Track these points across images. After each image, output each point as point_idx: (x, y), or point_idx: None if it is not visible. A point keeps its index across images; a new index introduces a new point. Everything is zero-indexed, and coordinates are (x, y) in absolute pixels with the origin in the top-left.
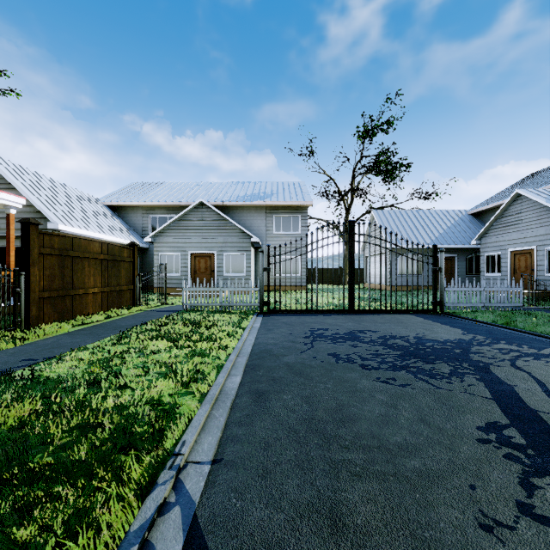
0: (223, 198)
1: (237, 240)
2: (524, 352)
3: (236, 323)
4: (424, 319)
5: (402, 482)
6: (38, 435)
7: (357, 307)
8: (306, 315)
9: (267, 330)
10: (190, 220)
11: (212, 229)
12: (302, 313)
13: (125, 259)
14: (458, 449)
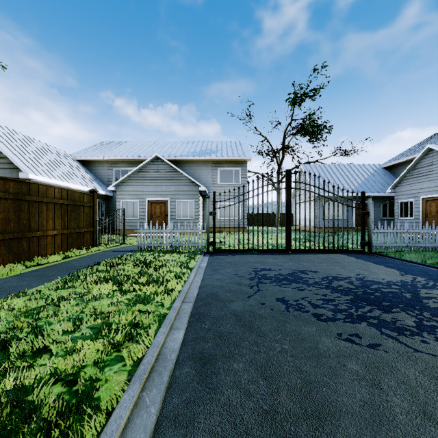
0: (175, 153)
1: (187, 188)
2: None
3: (184, 263)
4: (357, 258)
5: None
6: None
7: (293, 247)
8: (248, 255)
9: (213, 270)
10: (147, 172)
11: (166, 180)
12: (244, 252)
13: (85, 204)
14: None
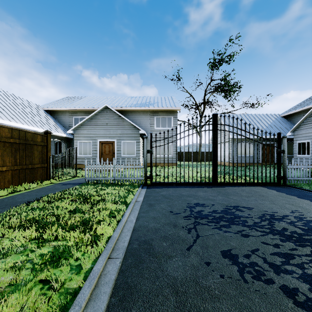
0: (121, 105)
1: (130, 132)
2: None
3: (122, 197)
4: (278, 191)
5: None
6: None
7: (218, 179)
8: (180, 187)
9: (149, 206)
10: (98, 118)
11: (113, 125)
12: (176, 185)
13: (39, 143)
14: None
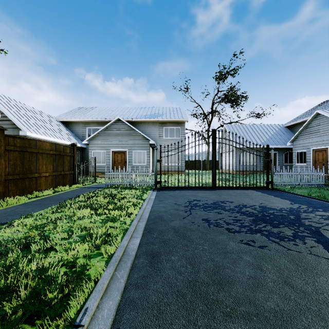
0: (132, 116)
1: (141, 142)
2: None
3: (139, 196)
4: (262, 193)
5: None
6: None
7: (217, 185)
8: (185, 190)
9: (159, 201)
10: (111, 130)
11: (125, 136)
12: (182, 188)
13: (68, 154)
14: (328, 318)
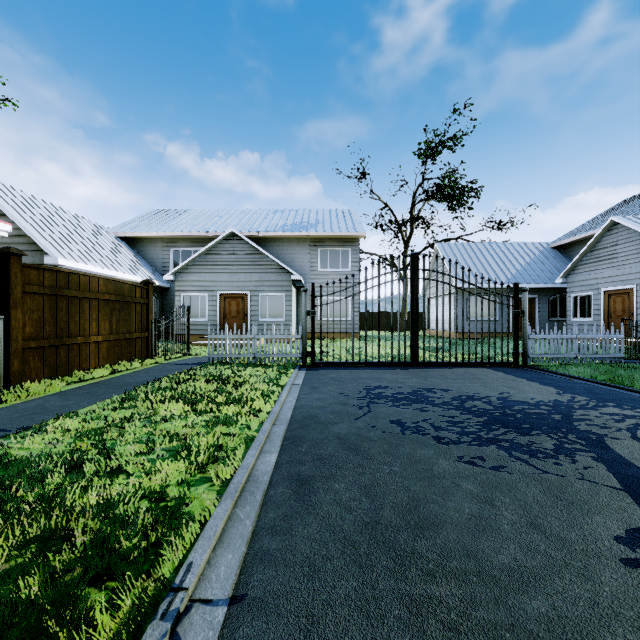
0: (258, 228)
1: (275, 278)
2: None
3: (273, 379)
4: (505, 374)
5: None
6: None
7: (421, 358)
8: (359, 369)
9: (312, 388)
10: (219, 254)
11: (245, 265)
12: (353, 366)
13: (138, 301)
14: (598, 578)
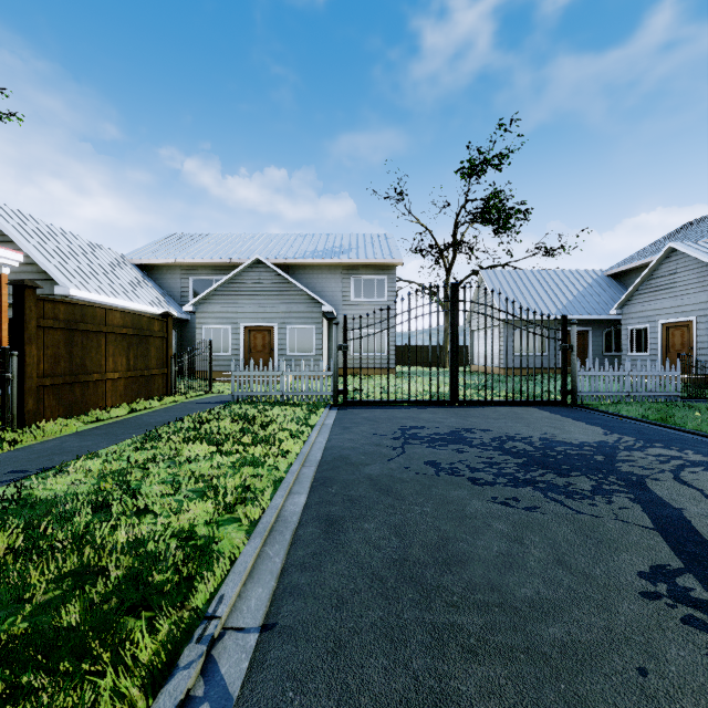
0: (286, 254)
1: (304, 309)
2: (690, 460)
3: (302, 419)
4: (551, 413)
5: (538, 663)
6: (13, 586)
7: (462, 397)
8: (394, 408)
9: (343, 428)
10: (243, 283)
11: (272, 295)
12: (389, 405)
13: (156, 335)
14: (615, 609)
